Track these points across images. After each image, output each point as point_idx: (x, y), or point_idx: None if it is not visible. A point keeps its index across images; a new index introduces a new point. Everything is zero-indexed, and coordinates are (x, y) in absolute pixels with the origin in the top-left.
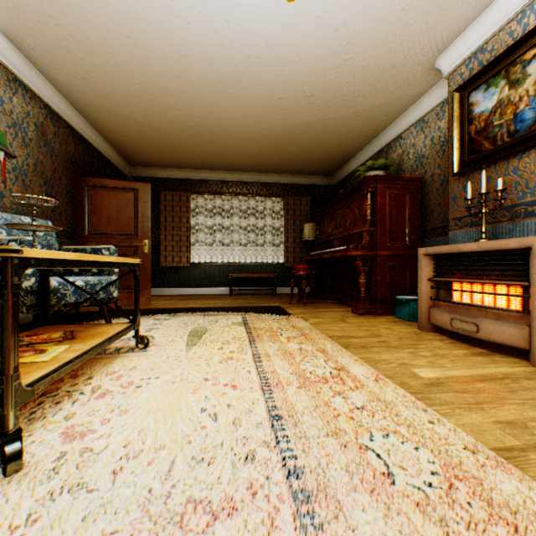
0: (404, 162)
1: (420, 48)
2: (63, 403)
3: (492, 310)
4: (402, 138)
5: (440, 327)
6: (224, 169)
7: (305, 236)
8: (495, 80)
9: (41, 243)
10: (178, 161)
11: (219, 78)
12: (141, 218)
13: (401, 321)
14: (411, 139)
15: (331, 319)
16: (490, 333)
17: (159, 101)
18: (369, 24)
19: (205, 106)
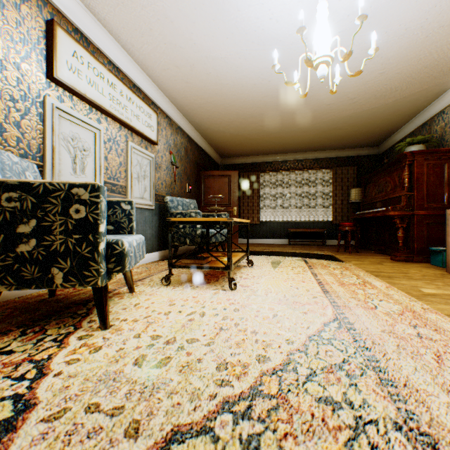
0: (446, 134)
1: (449, 52)
2: None
3: None
4: (444, 113)
5: None
6: (284, 152)
7: (351, 199)
8: None
9: None
10: (252, 151)
11: (285, 102)
12: (232, 193)
13: (434, 267)
14: None
15: (369, 262)
16: None
17: (246, 121)
18: (398, 51)
19: (274, 118)
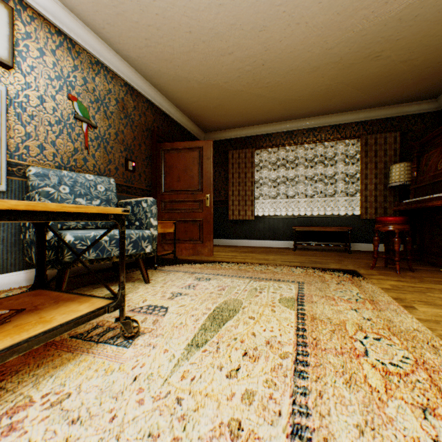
0: None
1: None
2: None
3: None
4: None
5: None
6: (288, 118)
7: (392, 180)
8: None
9: (100, 198)
10: (242, 118)
11: None
12: (203, 174)
13: None
14: None
15: None
16: None
17: (211, 49)
18: None
19: (257, 37)
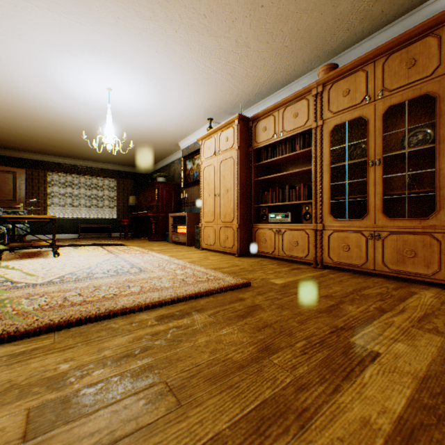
0: (175, 174)
1: (171, 140)
2: (49, 255)
3: (182, 233)
4: (175, 163)
5: (175, 241)
6: (75, 158)
7: (130, 203)
8: (191, 160)
9: None
10: (40, 150)
11: (81, 130)
12: (18, 190)
13: (167, 242)
14: (177, 165)
15: (138, 243)
16: (181, 240)
17: (40, 130)
18: (150, 132)
19: (70, 136)
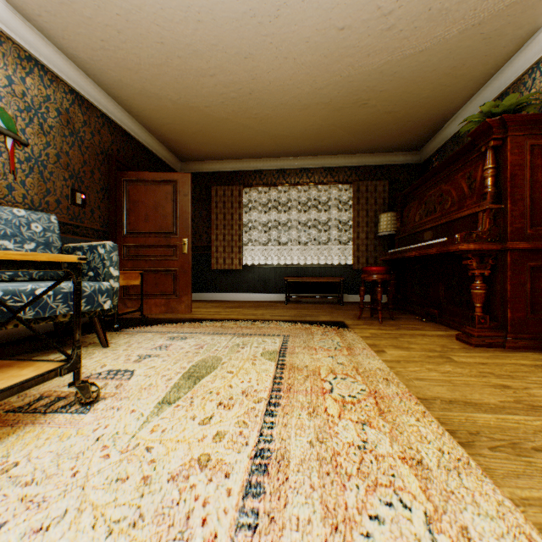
0: None
1: None
2: None
3: None
4: None
5: None
6: (280, 155)
7: (381, 230)
8: None
9: (36, 240)
10: (228, 150)
11: (252, 9)
12: (179, 213)
13: None
14: None
15: (423, 353)
16: None
17: (188, 67)
18: None
19: (243, 64)
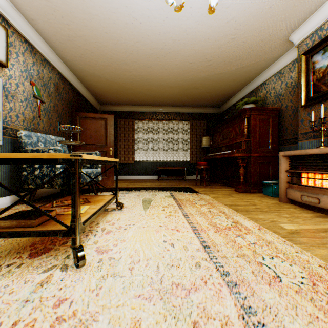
0: (267, 99)
1: (279, 29)
2: (89, 236)
3: None
4: (266, 84)
5: (293, 200)
6: (154, 105)
7: (203, 144)
8: None
9: None
10: (128, 101)
11: (155, 53)
12: (108, 135)
13: (267, 196)
14: (272, 84)
15: (223, 195)
16: (327, 204)
17: (120, 67)
18: (248, 17)
19: (146, 69)
